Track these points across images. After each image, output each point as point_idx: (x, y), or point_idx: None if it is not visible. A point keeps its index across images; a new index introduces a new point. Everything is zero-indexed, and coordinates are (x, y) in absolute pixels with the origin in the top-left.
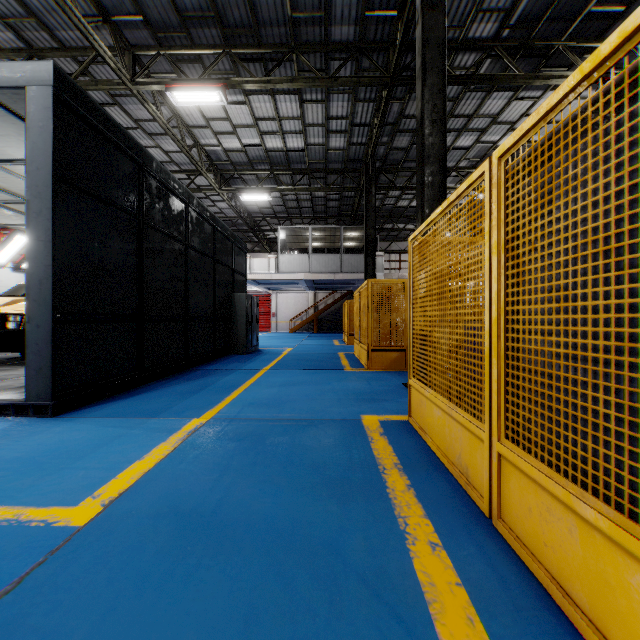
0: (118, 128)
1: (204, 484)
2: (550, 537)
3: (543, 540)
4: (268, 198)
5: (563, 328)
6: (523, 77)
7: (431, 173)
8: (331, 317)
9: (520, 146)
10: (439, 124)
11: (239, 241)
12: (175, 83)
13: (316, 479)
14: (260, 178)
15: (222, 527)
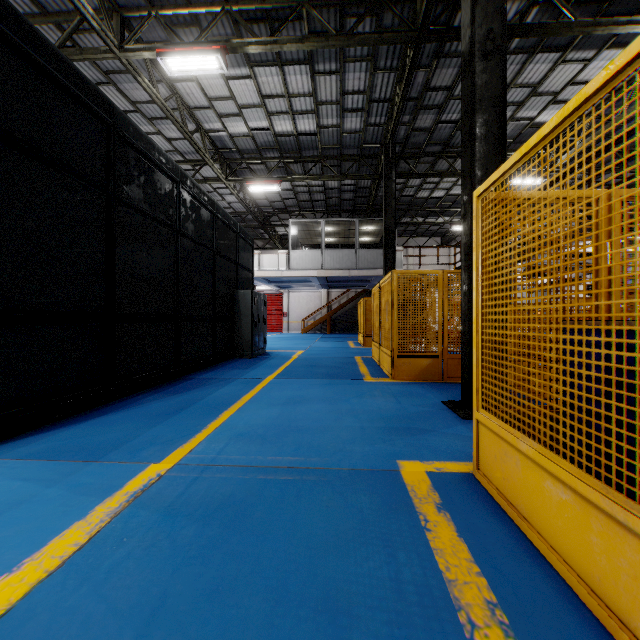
0: (75, 72)
1: None
2: None
3: None
4: (278, 188)
5: None
6: (580, 26)
7: (485, 122)
8: (345, 317)
9: None
10: (496, 56)
11: (244, 233)
12: (168, 48)
13: None
14: (269, 168)
15: None
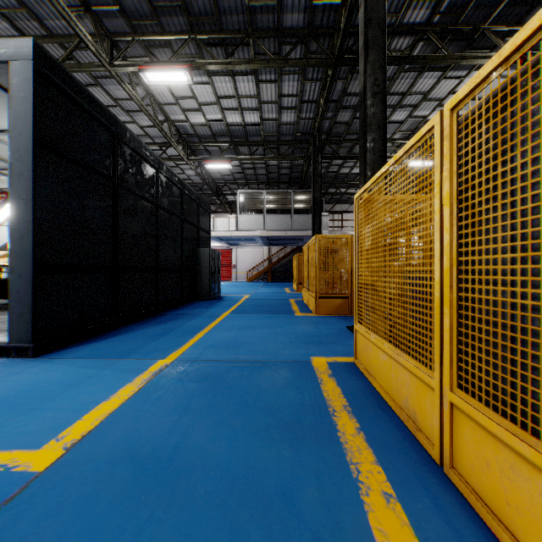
0: (94, 101)
1: (163, 426)
2: (513, 496)
3: (504, 498)
4: (229, 166)
5: (530, 278)
6: (452, 57)
7: (373, 139)
8: (283, 268)
9: (476, 94)
10: (380, 96)
11: (204, 203)
12: (147, 65)
13: (270, 421)
14: (222, 149)
15: (177, 474)
